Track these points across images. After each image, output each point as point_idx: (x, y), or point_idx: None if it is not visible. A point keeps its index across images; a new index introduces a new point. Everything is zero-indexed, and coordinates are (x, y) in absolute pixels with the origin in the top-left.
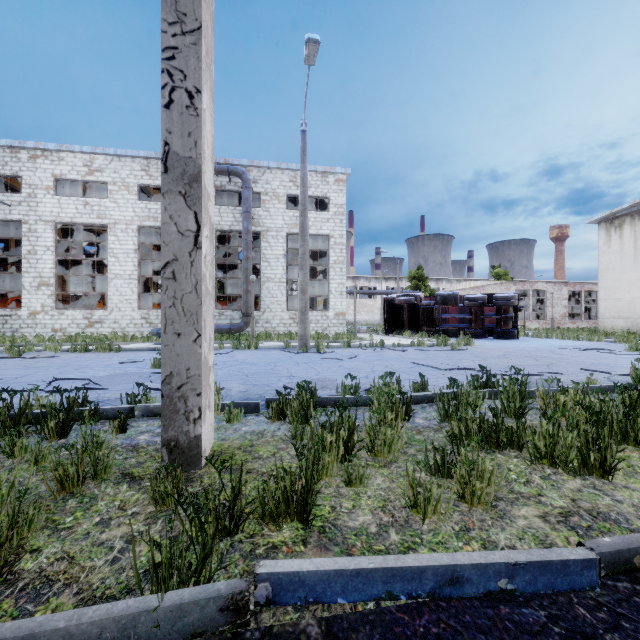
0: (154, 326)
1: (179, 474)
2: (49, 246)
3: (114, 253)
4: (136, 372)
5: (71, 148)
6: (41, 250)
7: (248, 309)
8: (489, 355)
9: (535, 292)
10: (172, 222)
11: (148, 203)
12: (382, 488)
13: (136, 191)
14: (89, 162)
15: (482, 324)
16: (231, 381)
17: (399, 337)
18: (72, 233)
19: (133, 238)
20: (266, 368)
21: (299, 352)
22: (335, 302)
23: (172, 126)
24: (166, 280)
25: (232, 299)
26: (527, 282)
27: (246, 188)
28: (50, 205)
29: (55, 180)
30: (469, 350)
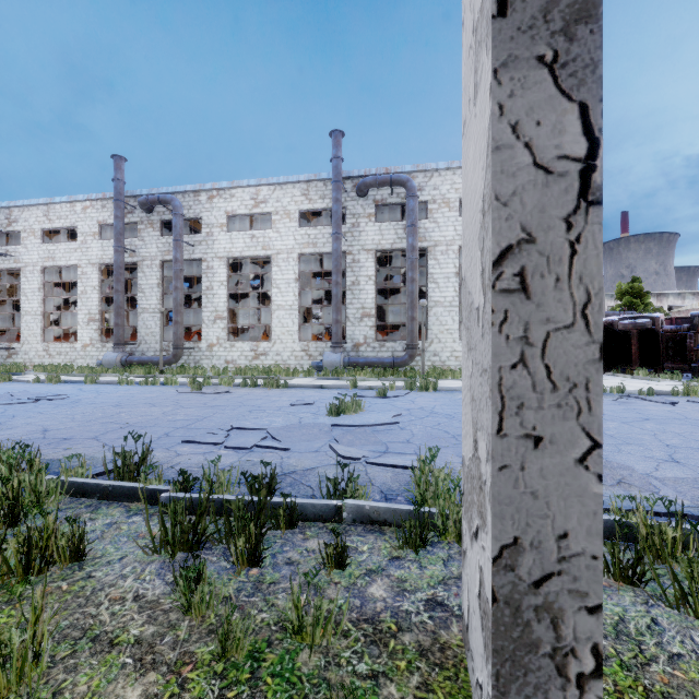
0: (313, 359)
1: None
2: (223, 281)
3: (277, 284)
4: (314, 423)
5: (240, 184)
6: (216, 285)
7: (413, 340)
8: None
9: None
10: (518, 142)
11: (307, 229)
12: None
13: (296, 218)
14: (255, 195)
15: None
16: (441, 449)
17: (624, 377)
18: (239, 269)
19: (294, 267)
20: None
21: None
22: None
23: None
24: (502, 296)
25: (386, 328)
26: None
27: (411, 198)
28: (223, 242)
29: (227, 217)
30: None
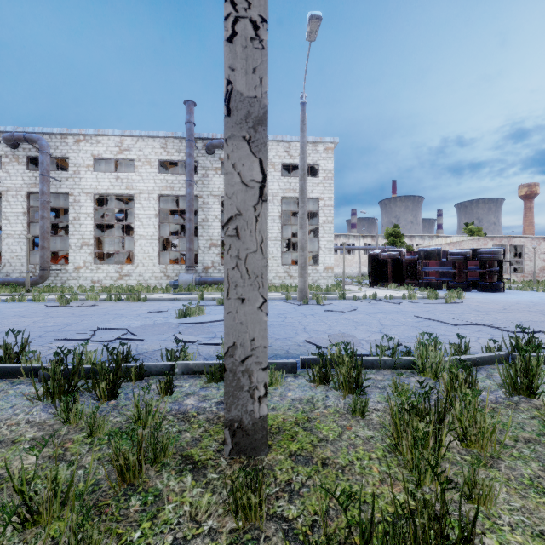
0: (171, 279)
1: (260, 479)
2: (89, 213)
3: (139, 218)
4: (165, 323)
5: (106, 132)
6: (83, 217)
7: None
8: (489, 309)
9: (512, 247)
10: (235, 172)
11: (166, 175)
12: (517, 509)
13: (156, 165)
14: (120, 143)
15: (466, 277)
16: None
17: (384, 289)
18: (105, 203)
19: (154, 205)
20: (278, 320)
21: (301, 304)
22: (324, 257)
23: (235, 62)
24: (229, 238)
25: None
26: (504, 237)
27: None
28: (90, 180)
29: (94, 159)
30: (463, 303)
